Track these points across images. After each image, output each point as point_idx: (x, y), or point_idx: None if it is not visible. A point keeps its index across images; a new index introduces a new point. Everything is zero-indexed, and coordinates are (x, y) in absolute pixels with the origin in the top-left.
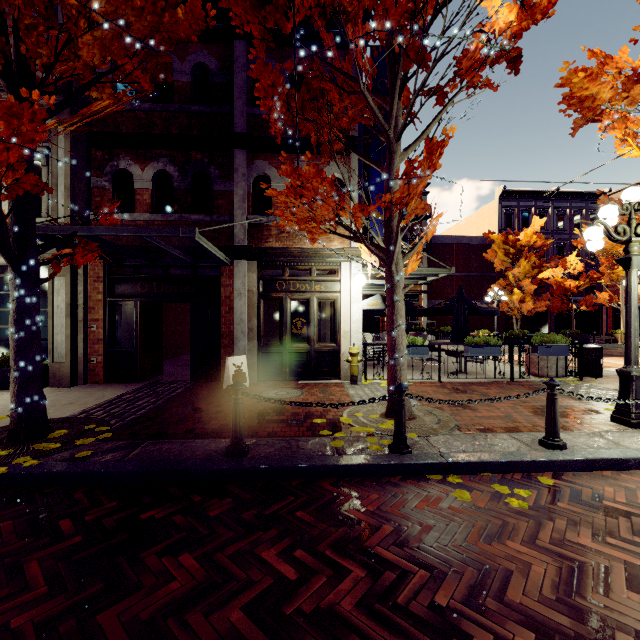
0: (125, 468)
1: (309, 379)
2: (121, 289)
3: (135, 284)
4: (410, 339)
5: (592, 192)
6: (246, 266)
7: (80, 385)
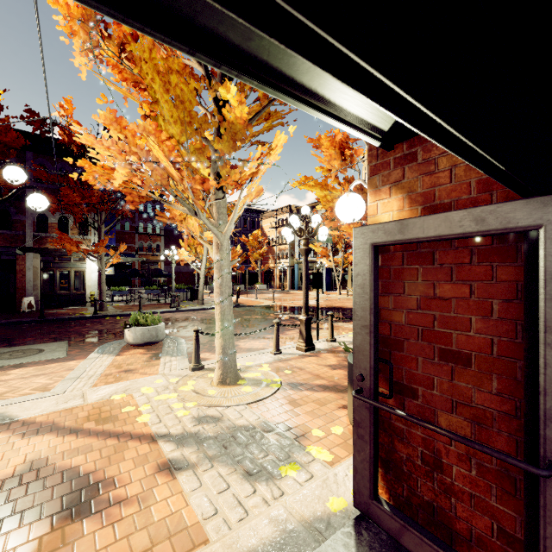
0: (5, 322)
1: (70, 307)
2: None
3: None
4: (120, 288)
5: (260, 210)
6: (33, 256)
7: None
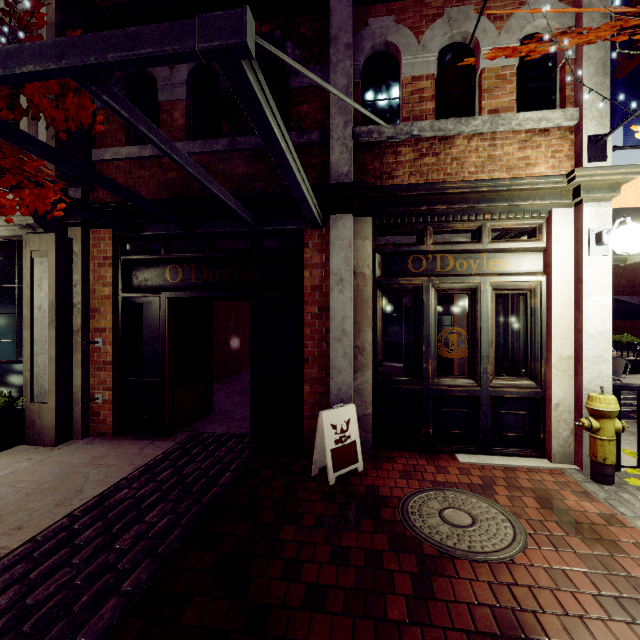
0: None
1: (477, 452)
2: (141, 278)
3: (162, 269)
4: None
5: None
6: (351, 226)
7: (75, 440)
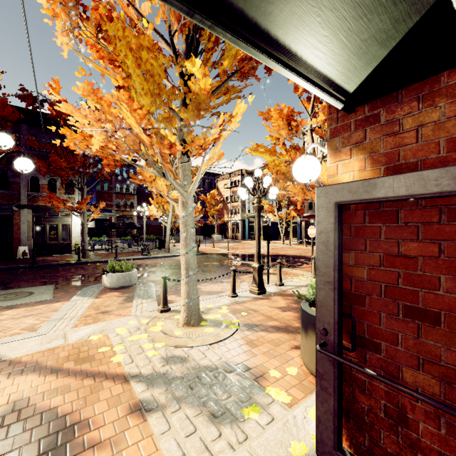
0: (3, 268)
1: (58, 254)
2: None
3: None
4: (100, 238)
5: (216, 173)
6: (27, 212)
7: None
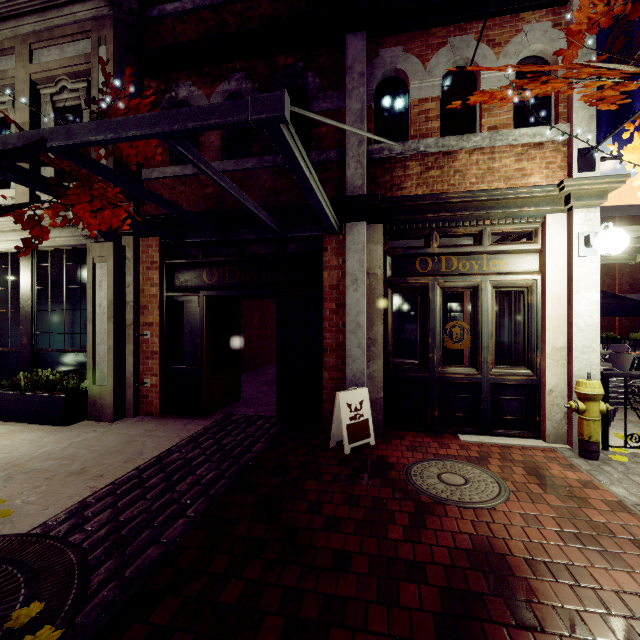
0: None
1: (478, 433)
2: (182, 279)
3: (200, 271)
4: None
5: None
6: (365, 233)
7: (128, 418)
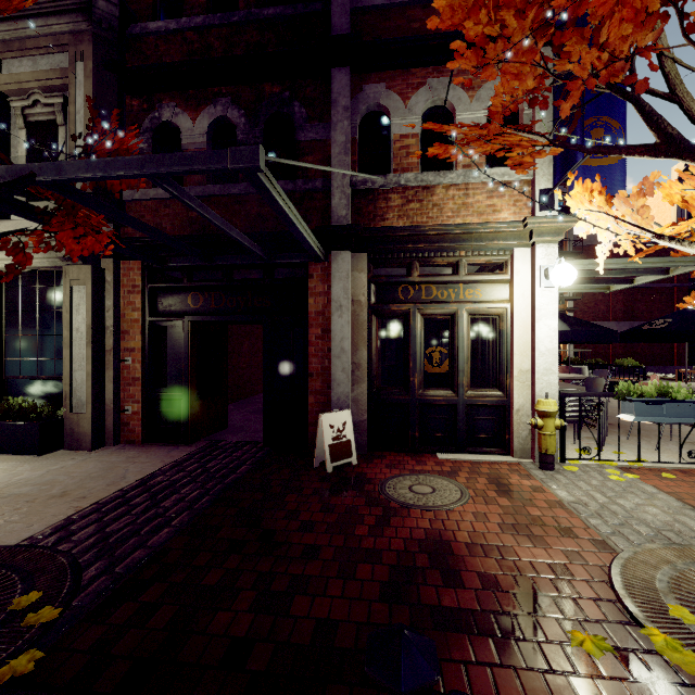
0: None
1: (455, 451)
2: (166, 304)
3: (185, 296)
4: (659, 387)
5: None
6: (349, 261)
7: (108, 446)
